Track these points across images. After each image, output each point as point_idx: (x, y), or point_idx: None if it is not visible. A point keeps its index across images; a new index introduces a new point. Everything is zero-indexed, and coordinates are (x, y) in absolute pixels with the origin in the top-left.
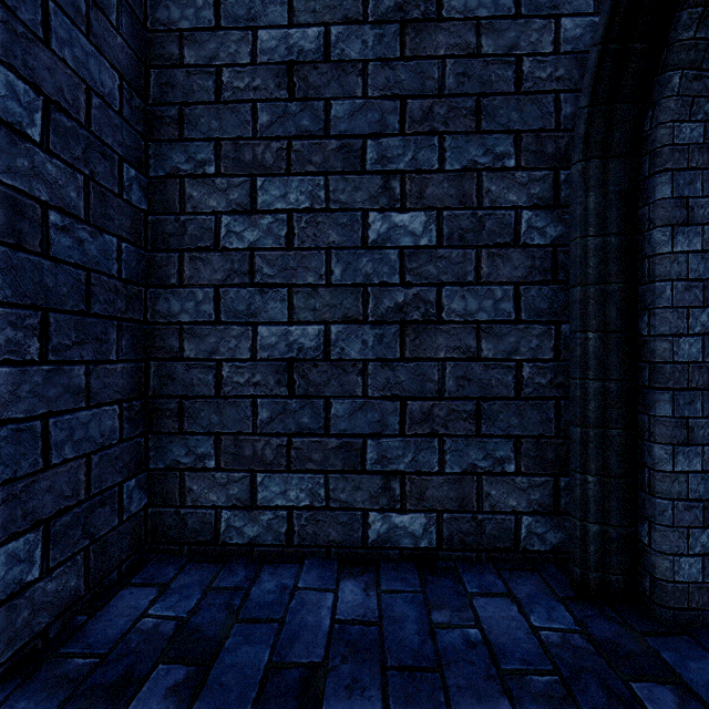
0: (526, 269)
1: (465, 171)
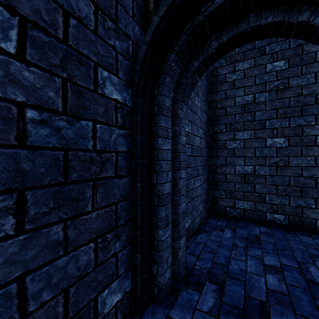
0: (318, 152)
1: (297, 126)
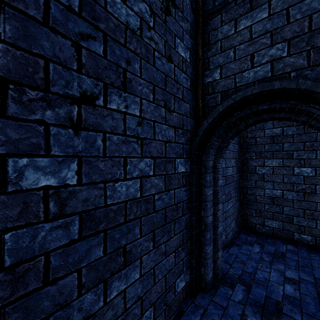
0: None
1: None
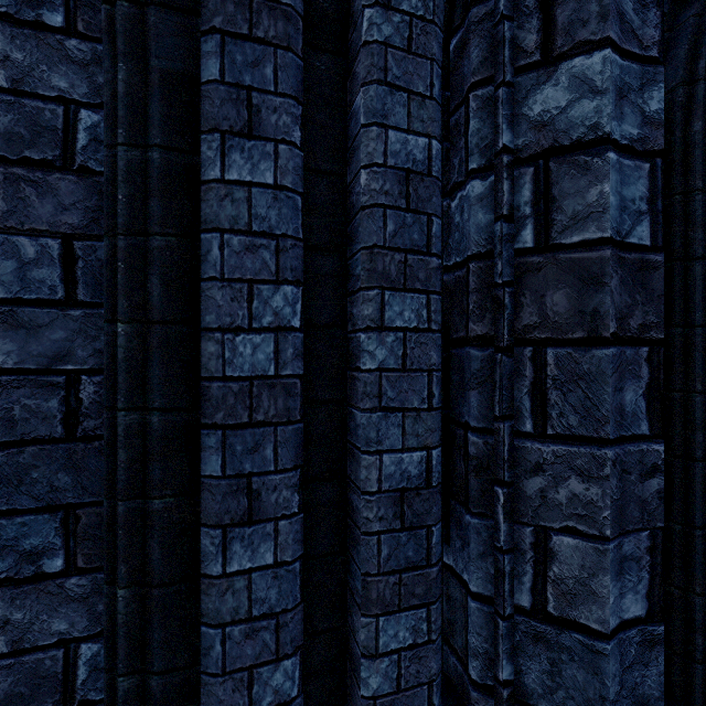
0: (88, 213)
1: None
